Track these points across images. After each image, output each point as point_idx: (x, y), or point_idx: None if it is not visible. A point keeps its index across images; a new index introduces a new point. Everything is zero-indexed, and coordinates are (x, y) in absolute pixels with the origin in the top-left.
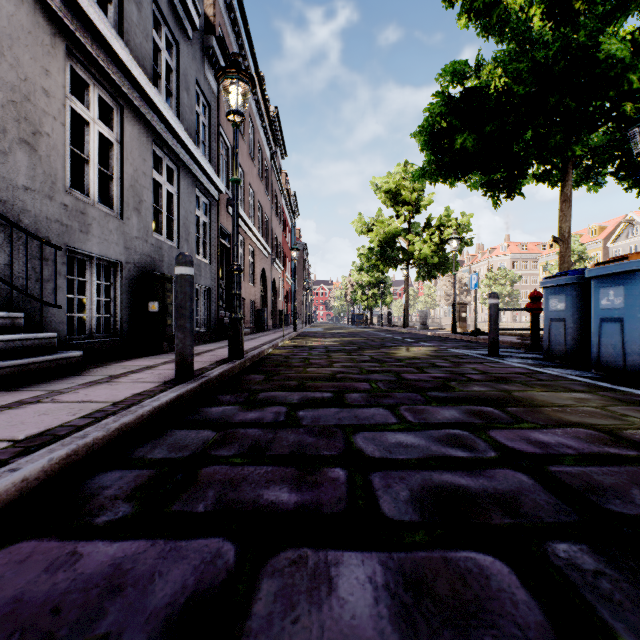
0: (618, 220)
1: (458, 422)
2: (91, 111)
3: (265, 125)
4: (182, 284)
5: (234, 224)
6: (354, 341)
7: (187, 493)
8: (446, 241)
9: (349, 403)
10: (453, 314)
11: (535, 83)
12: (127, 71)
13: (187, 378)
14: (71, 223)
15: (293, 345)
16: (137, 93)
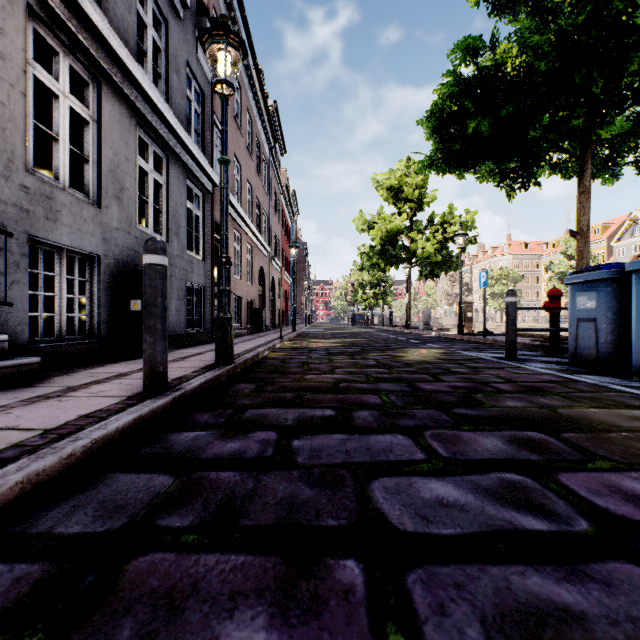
0: (622, 219)
1: (508, 458)
2: (61, 83)
3: (263, 119)
4: (151, 276)
5: (222, 210)
6: (356, 342)
7: (83, 631)
8: (449, 239)
9: (358, 426)
10: (459, 314)
11: (559, 57)
12: (104, 41)
13: (158, 391)
14: (34, 208)
15: (291, 347)
16: (117, 68)
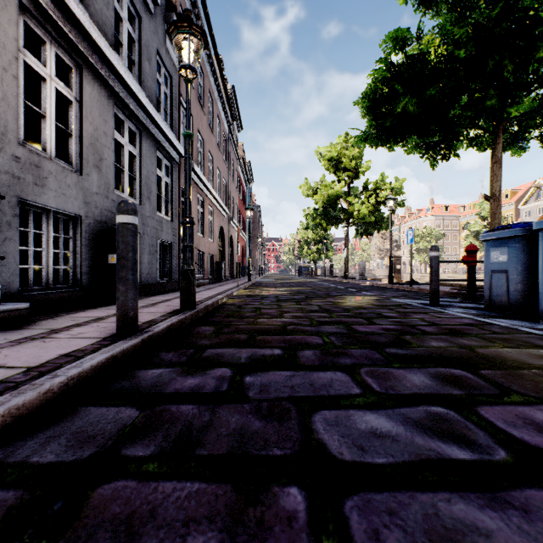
0: (528, 185)
1: (434, 393)
2: (48, 68)
3: (223, 100)
4: (123, 233)
5: (186, 177)
6: (302, 290)
7: None
8: (381, 202)
9: (302, 363)
10: (390, 266)
11: (476, 46)
12: (85, 32)
13: (129, 333)
14: (24, 175)
15: (246, 294)
16: (97, 55)
